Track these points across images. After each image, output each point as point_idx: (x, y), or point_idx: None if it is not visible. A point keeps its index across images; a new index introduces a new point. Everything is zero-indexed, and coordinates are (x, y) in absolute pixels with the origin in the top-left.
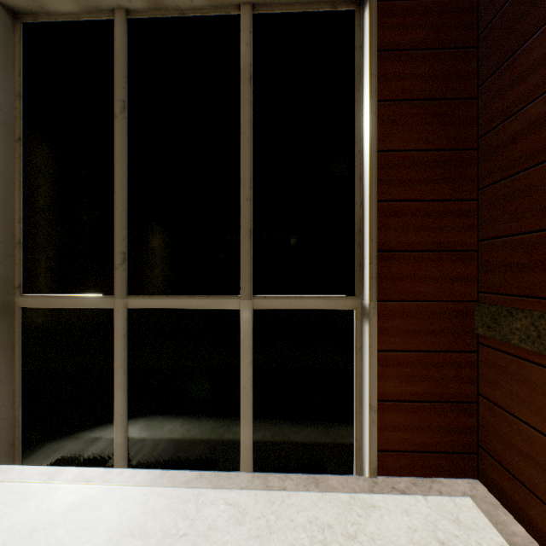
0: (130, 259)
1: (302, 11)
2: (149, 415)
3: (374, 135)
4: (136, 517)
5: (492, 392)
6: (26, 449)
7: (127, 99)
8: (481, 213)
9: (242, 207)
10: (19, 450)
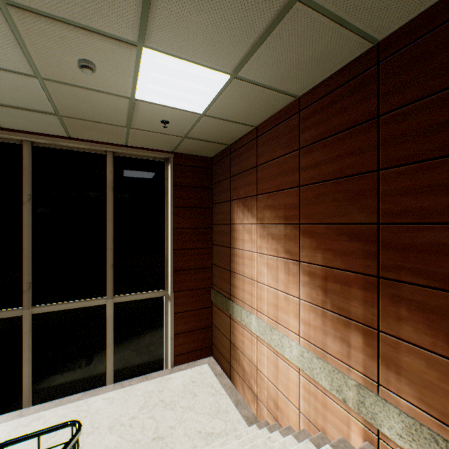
0: (33, 285)
1: (140, 158)
2: (48, 372)
3: (173, 221)
4: (55, 420)
5: (215, 322)
6: None
7: (32, 192)
8: (213, 253)
9: (108, 253)
10: None
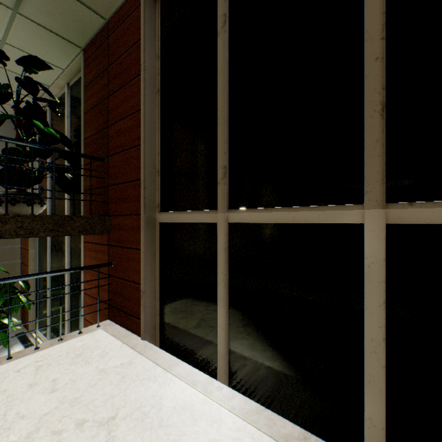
0: (230, 173)
1: None
2: (247, 337)
3: None
4: None
5: None
6: (161, 334)
7: (228, 13)
8: None
9: (367, 74)
10: (157, 333)
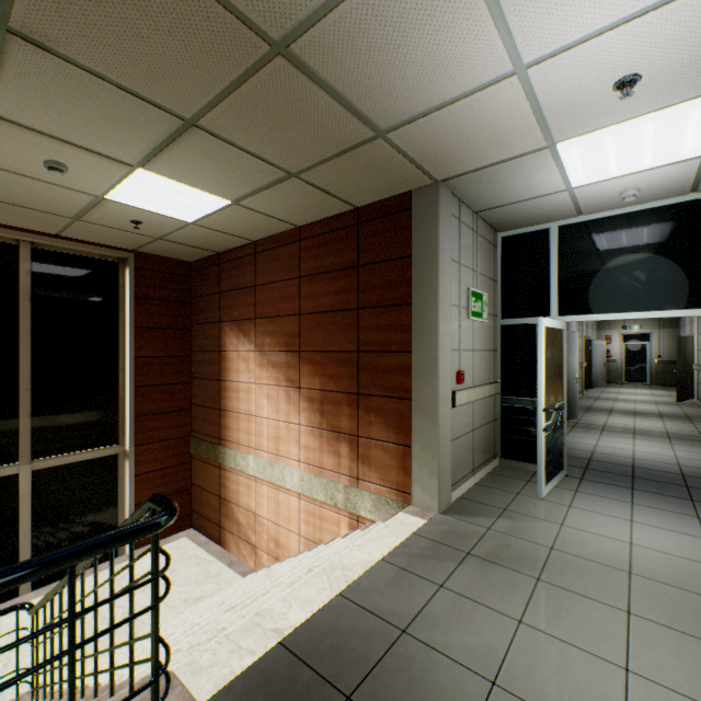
0: None
1: (78, 254)
2: None
3: (134, 348)
4: None
5: (197, 480)
6: None
7: None
8: (194, 390)
9: (23, 395)
10: None
